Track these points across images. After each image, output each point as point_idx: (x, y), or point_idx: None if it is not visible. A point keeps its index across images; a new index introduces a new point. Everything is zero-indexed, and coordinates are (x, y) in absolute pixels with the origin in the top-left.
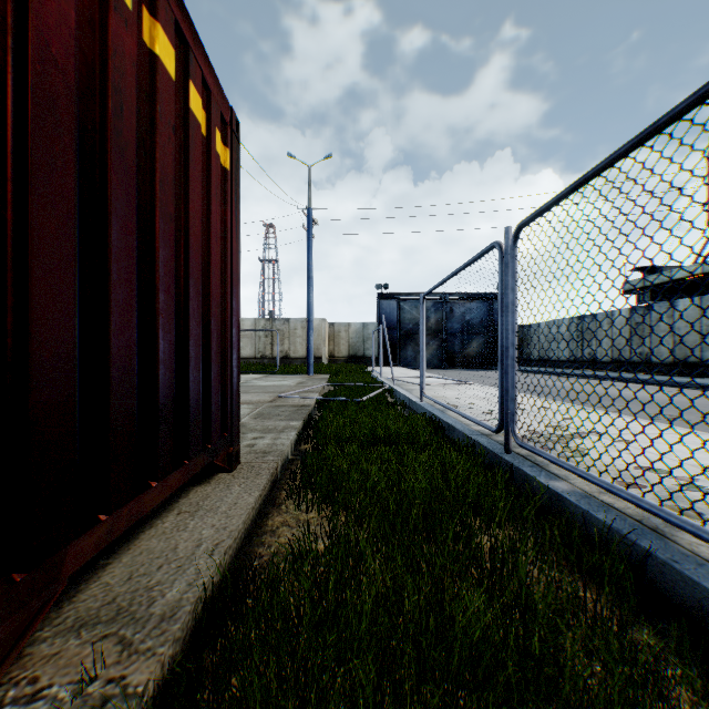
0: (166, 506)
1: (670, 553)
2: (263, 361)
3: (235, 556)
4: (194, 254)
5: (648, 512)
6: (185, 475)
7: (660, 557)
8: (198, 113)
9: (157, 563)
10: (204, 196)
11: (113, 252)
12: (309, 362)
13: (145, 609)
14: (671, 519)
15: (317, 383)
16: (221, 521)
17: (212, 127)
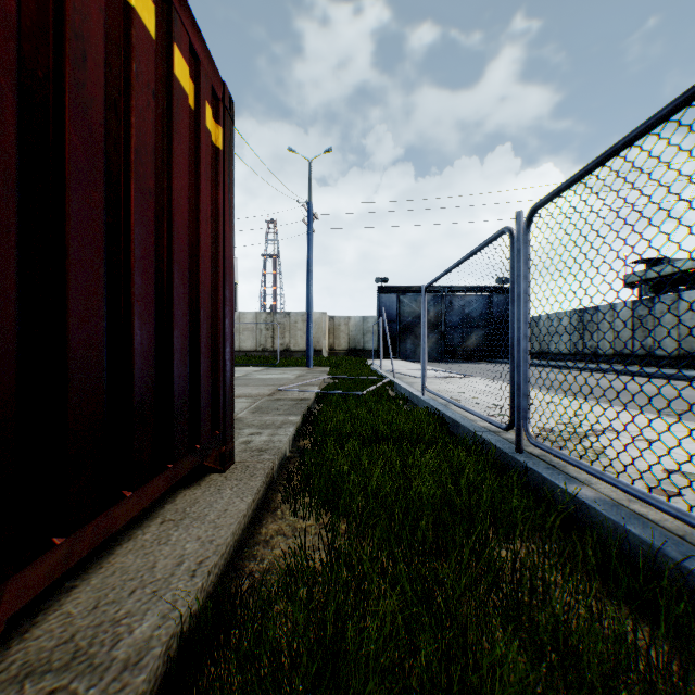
0: (150, 513)
1: None
2: (264, 354)
3: (222, 574)
4: (179, 236)
5: None
6: (168, 481)
7: None
8: (185, 82)
9: (130, 586)
10: (192, 174)
11: (72, 225)
12: (309, 355)
13: (107, 652)
14: None
15: (317, 376)
16: (207, 532)
17: (201, 100)
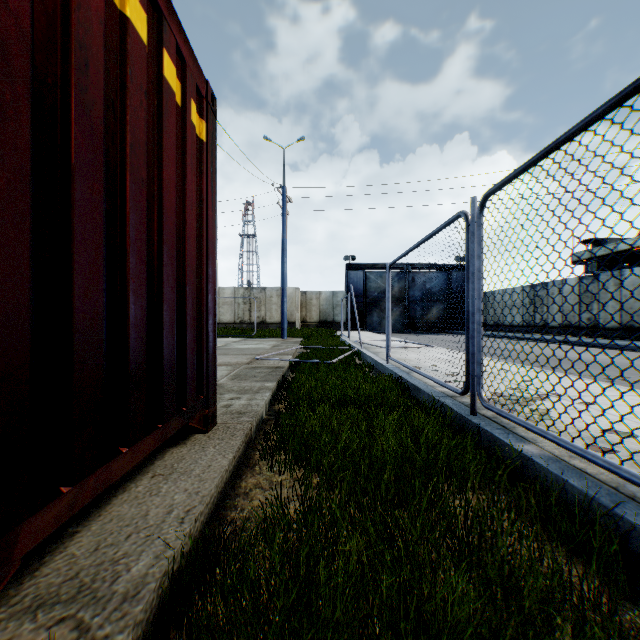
0: (141, 469)
1: None
2: (241, 326)
3: (207, 521)
4: (168, 220)
5: (628, 481)
6: (159, 439)
7: None
8: (173, 82)
9: (126, 531)
10: (179, 165)
11: (77, 212)
12: (283, 327)
13: (108, 587)
14: None
15: (290, 346)
16: (193, 485)
17: (187, 98)
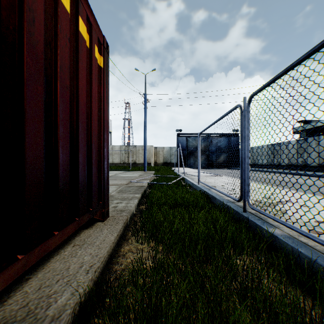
0: (68, 241)
1: None
2: (124, 165)
3: (102, 271)
4: (82, 108)
5: None
6: (76, 226)
7: None
8: (84, 34)
9: (57, 278)
10: (88, 79)
11: (27, 102)
12: (145, 165)
13: (44, 312)
14: None
15: (148, 175)
16: (95, 251)
17: (92, 44)
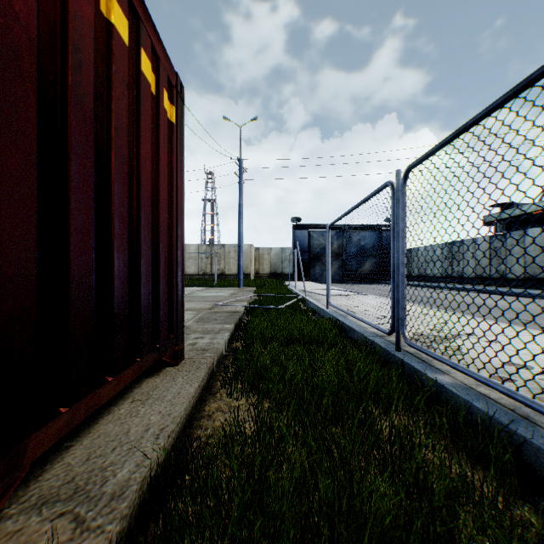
0: (123, 395)
1: (542, 439)
2: (204, 277)
3: (177, 438)
4: (145, 189)
5: (522, 403)
6: (137, 370)
7: (535, 443)
8: (149, 75)
9: (112, 445)
10: (154, 143)
11: (73, 185)
12: (240, 278)
13: (98, 488)
14: (543, 410)
15: (246, 294)
16: (166, 408)
17: (160, 88)
